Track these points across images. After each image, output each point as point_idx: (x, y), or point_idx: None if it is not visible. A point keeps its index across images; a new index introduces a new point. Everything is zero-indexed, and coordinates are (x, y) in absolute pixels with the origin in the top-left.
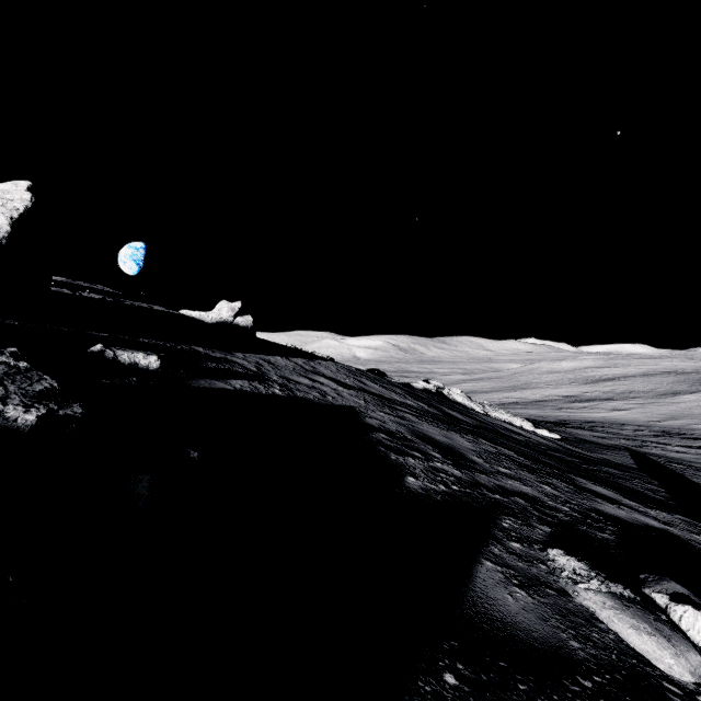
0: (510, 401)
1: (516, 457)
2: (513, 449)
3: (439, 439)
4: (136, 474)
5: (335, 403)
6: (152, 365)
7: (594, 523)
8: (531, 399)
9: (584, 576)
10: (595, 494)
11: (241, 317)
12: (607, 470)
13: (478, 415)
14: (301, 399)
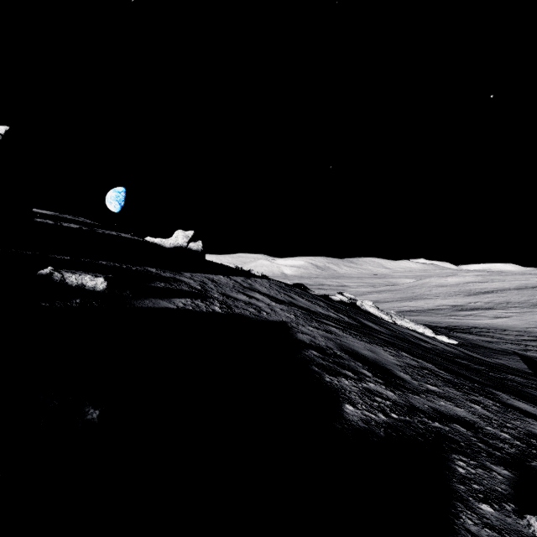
0: (408, 309)
1: (437, 370)
2: (430, 361)
3: (366, 354)
4: None
5: (269, 319)
6: (99, 286)
7: None
8: (425, 307)
9: None
10: (522, 412)
11: (193, 242)
12: (512, 378)
13: (388, 324)
14: (239, 315)
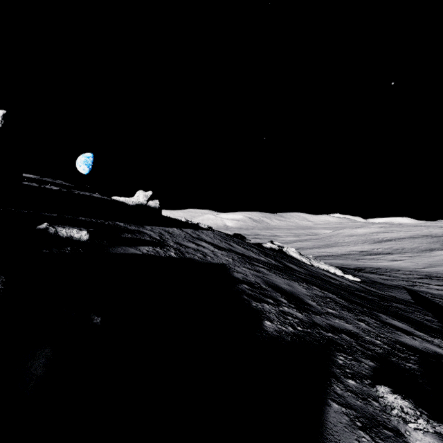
0: (325, 254)
1: (337, 299)
2: (334, 293)
3: (284, 287)
4: (37, 349)
5: (212, 262)
6: (83, 237)
7: (400, 353)
8: (338, 253)
9: (411, 415)
10: (395, 328)
11: (152, 201)
12: (396, 305)
13: (307, 266)
14: (189, 259)
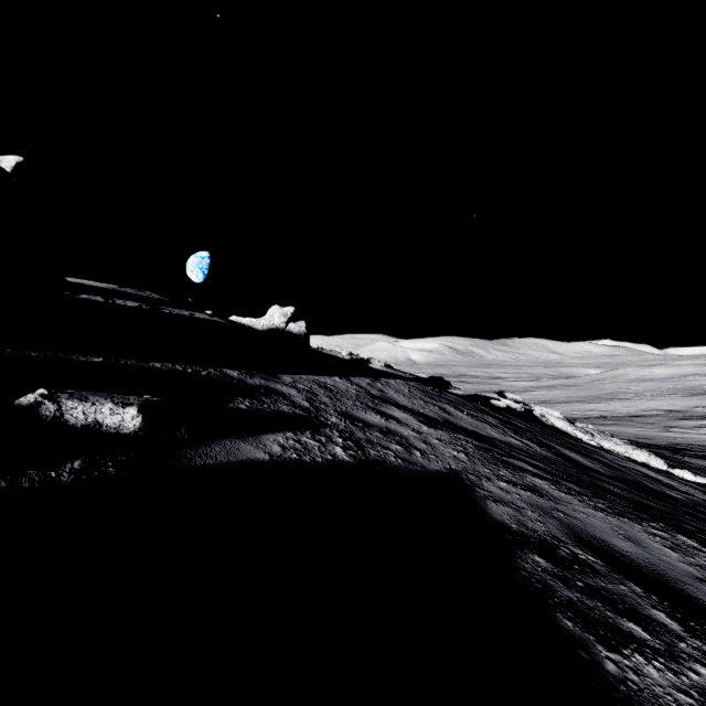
0: (596, 415)
1: None
2: None
3: (627, 551)
4: None
5: (429, 467)
6: (127, 424)
7: None
8: (623, 413)
9: None
10: None
11: (294, 323)
12: None
13: (598, 453)
14: (378, 465)
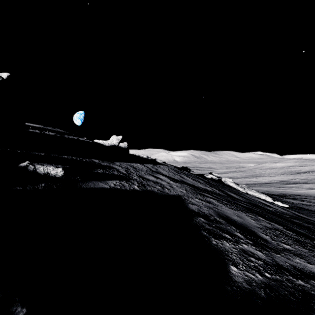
0: (252, 183)
1: (285, 231)
2: (278, 223)
3: (236, 219)
4: None
5: (170, 193)
6: (58, 174)
7: None
8: (263, 182)
9: None
10: None
11: (122, 143)
12: None
13: (244, 194)
14: (150, 192)
